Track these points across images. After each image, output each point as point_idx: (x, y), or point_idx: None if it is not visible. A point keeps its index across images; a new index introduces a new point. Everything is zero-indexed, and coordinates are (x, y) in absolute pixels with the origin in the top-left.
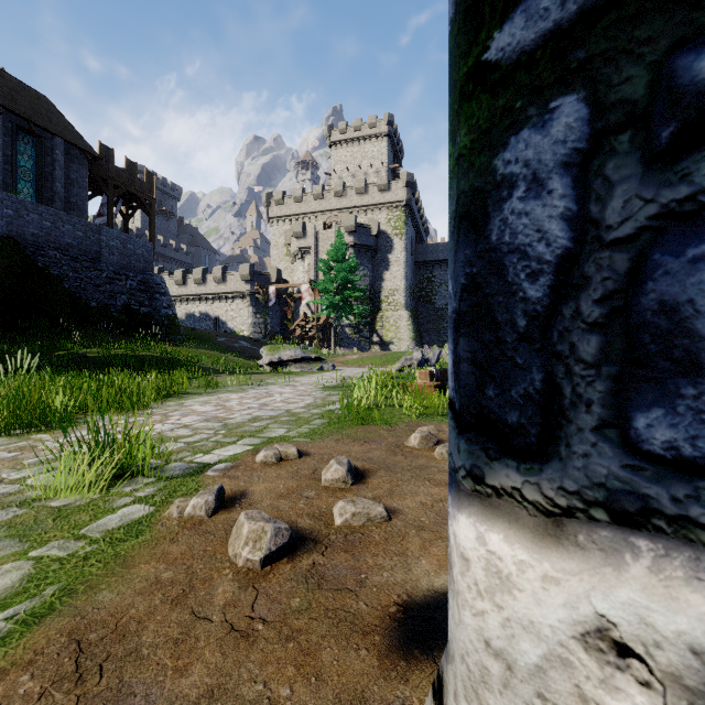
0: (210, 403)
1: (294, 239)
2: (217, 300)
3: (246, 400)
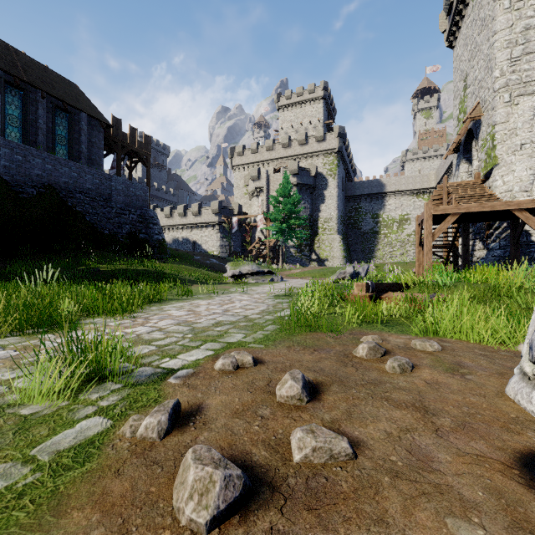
0: (184, 308)
1: (251, 181)
2: (195, 228)
3: (212, 306)
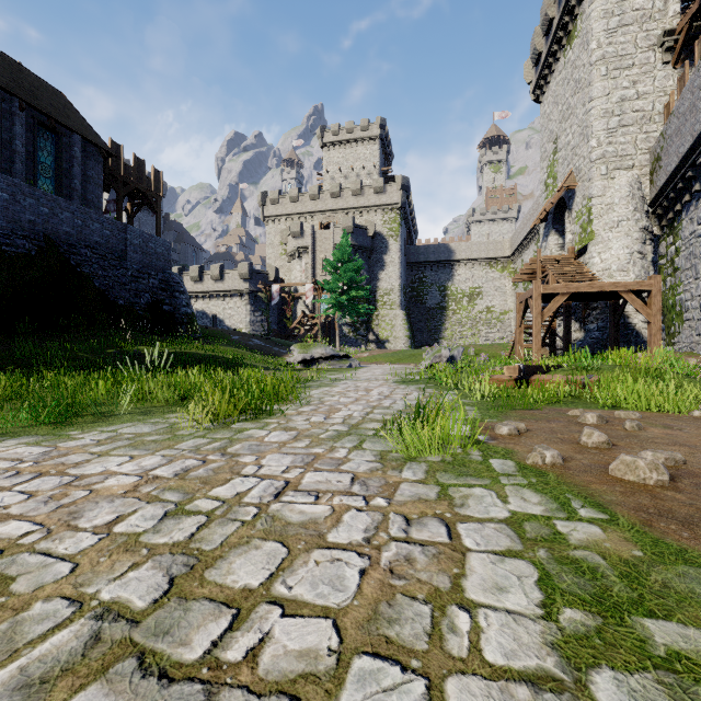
0: (335, 395)
1: (291, 238)
2: (214, 298)
3: (358, 393)
